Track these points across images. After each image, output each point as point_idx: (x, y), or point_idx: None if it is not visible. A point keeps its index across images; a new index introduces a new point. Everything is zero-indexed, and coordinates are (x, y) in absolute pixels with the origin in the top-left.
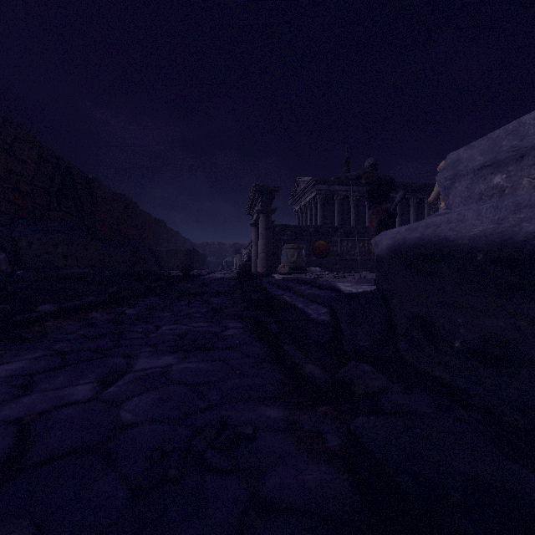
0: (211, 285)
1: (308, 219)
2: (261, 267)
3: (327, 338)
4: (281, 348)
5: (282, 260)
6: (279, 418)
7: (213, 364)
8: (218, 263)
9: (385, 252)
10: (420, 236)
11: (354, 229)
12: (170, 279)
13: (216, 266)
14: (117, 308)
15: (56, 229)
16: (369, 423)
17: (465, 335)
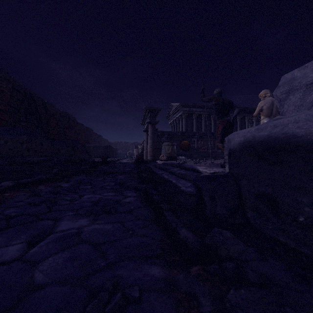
0: (119, 167)
1: (177, 128)
2: (149, 156)
3: (193, 205)
4: (162, 213)
5: (162, 152)
6: (161, 277)
7: (114, 225)
8: (124, 154)
9: (237, 147)
10: (268, 134)
11: (205, 134)
12: (94, 164)
13: (123, 155)
14: (57, 183)
15: (22, 133)
16: (242, 299)
17: (309, 212)
